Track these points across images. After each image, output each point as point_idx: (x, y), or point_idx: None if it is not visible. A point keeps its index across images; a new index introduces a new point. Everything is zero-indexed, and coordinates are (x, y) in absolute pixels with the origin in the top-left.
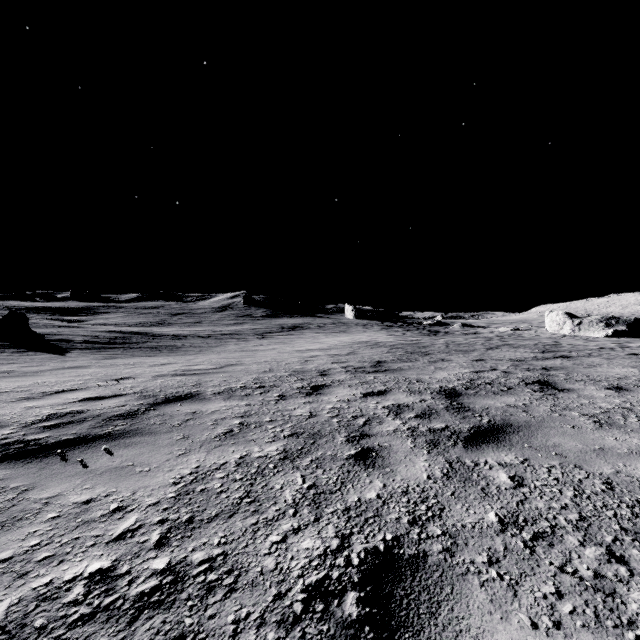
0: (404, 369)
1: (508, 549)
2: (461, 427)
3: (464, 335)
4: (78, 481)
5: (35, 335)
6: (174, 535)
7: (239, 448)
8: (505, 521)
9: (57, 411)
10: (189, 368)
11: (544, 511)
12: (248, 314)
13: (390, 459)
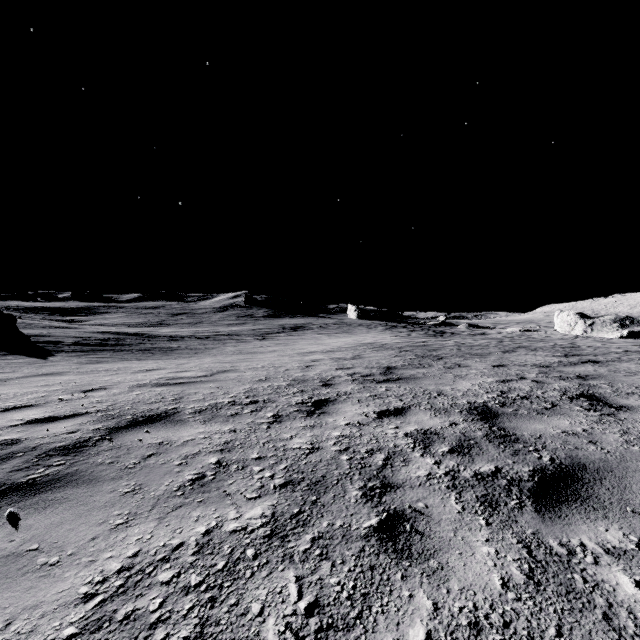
0: (419, 377)
1: None
2: (518, 471)
3: (472, 336)
4: None
5: (22, 336)
6: None
7: (207, 511)
8: None
9: None
10: (176, 375)
11: None
12: (249, 314)
13: (432, 538)
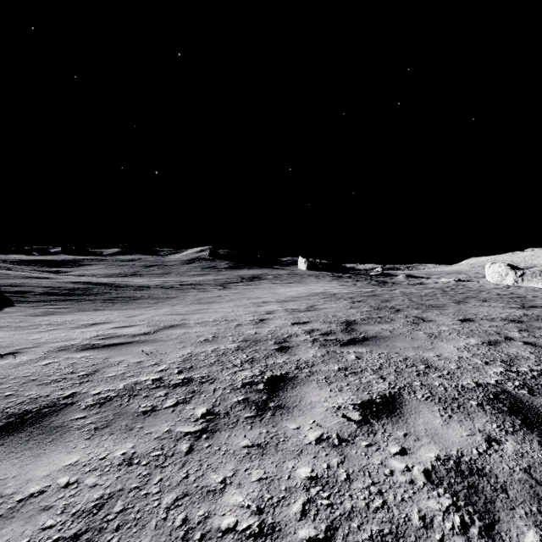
0: (388, 337)
1: None
2: None
3: (412, 285)
4: None
5: None
6: None
7: None
8: None
9: None
10: (115, 332)
11: None
12: (213, 266)
13: None
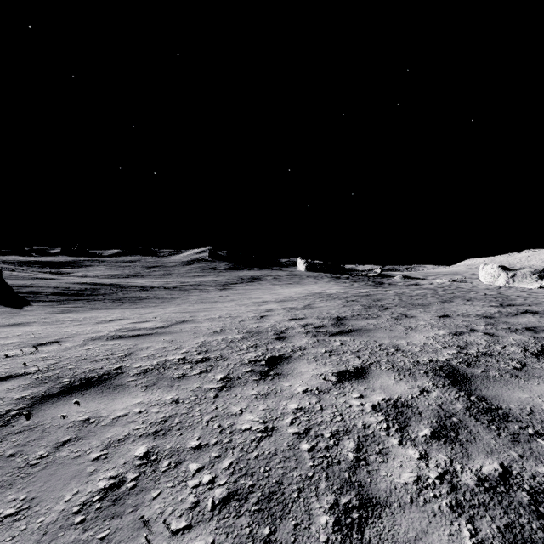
0: (371, 329)
1: None
2: (533, 473)
3: (407, 286)
4: None
5: (7, 287)
6: None
7: None
8: None
9: None
10: (135, 326)
11: None
12: (213, 267)
13: None
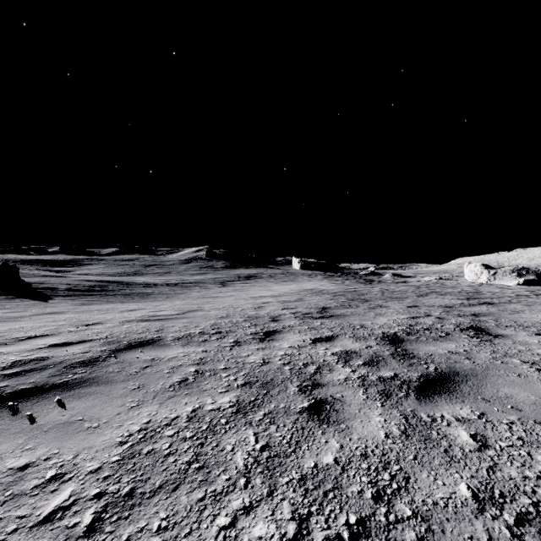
0: (347, 315)
1: (493, 539)
2: (410, 376)
3: (395, 283)
4: (21, 440)
5: (24, 284)
6: (109, 516)
7: (192, 399)
8: (480, 496)
9: (22, 358)
10: (155, 314)
11: (520, 482)
12: (210, 265)
13: (344, 413)
